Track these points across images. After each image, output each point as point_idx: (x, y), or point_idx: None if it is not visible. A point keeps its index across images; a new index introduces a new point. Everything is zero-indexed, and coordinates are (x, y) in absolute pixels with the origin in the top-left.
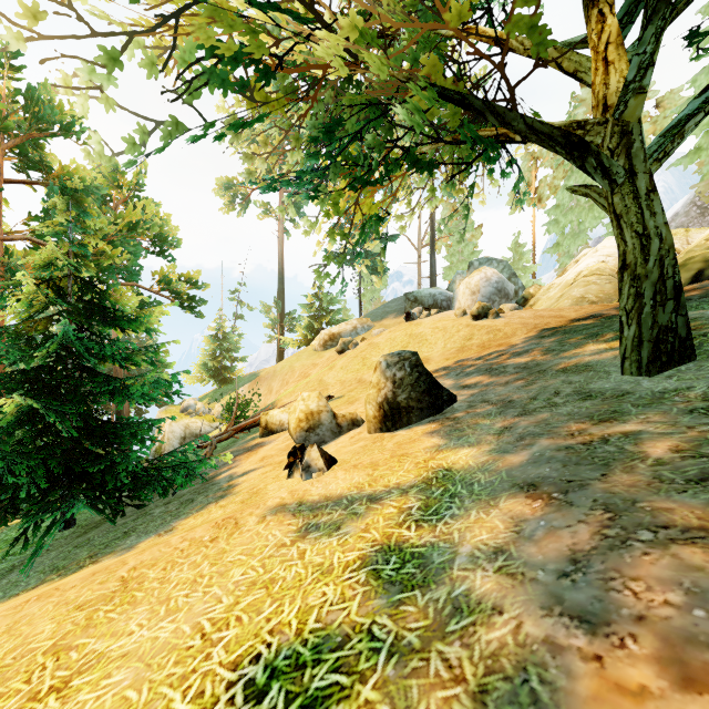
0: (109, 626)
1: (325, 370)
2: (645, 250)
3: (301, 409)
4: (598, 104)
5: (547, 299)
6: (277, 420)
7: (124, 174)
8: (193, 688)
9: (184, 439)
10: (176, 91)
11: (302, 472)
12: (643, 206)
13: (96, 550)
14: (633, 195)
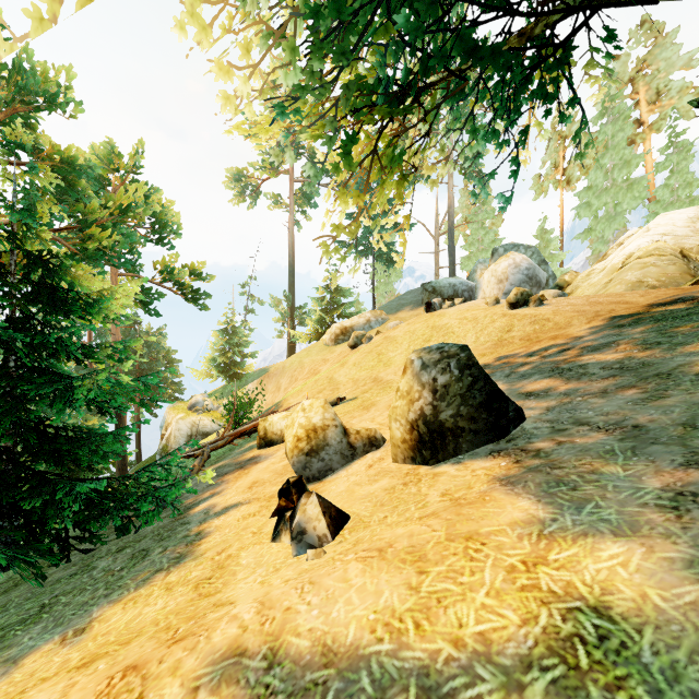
0: None
1: (335, 367)
2: None
3: (301, 423)
4: None
5: (590, 286)
6: (277, 428)
7: (121, 155)
8: None
9: (190, 437)
10: None
11: (292, 542)
12: None
13: None
14: None
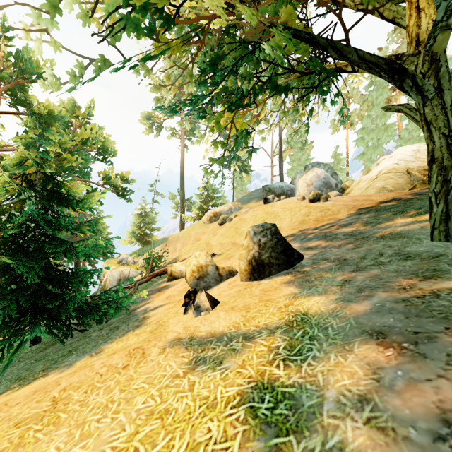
0: (34, 447)
1: (210, 236)
2: (450, 148)
3: (194, 263)
4: (412, 41)
5: (358, 189)
6: (178, 270)
7: (80, 108)
8: None
9: (119, 280)
10: (103, 36)
11: (194, 311)
12: (448, 114)
13: (48, 364)
14: (440, 106)
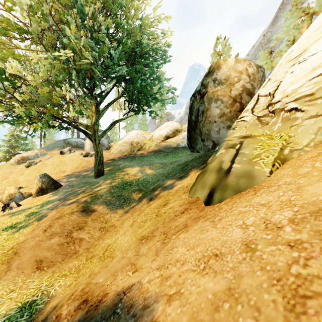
0: None
1: (18, 175)
2: (97, 155)
3: (7, 193)
4: (91, 123)
5: (114, 148)
6: None
7: None
8: None
9: None
10: None
11: (9, 209)
12: (97, 146)
13: None
14: (95, 144)
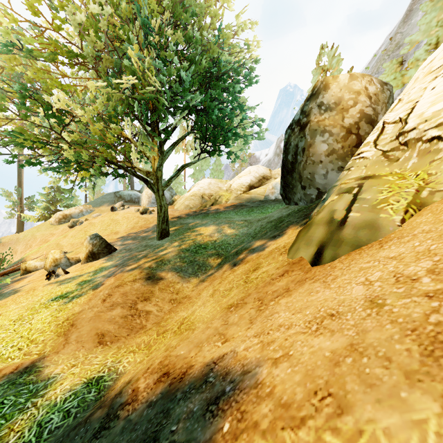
0: (3, 309)
1: (60, 238)
2: (161, 210)
3: (52, 257)
4: (153, 169)
5: (179, 203)
6: (33, 265)
7: None
8: (39, 304)
9: None
10: None
11: (56, 277)
12: (161, 199)
13: None
14: (158, 196)
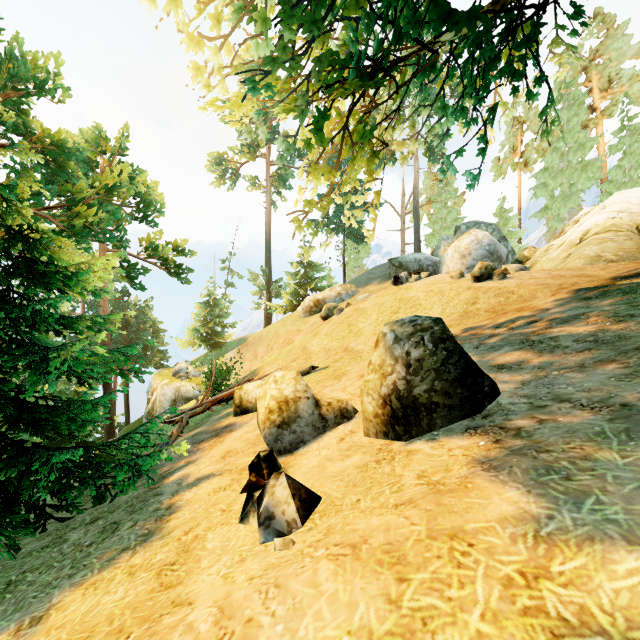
0: None
1: (308, 337)
2: None
3: (273, 394)
4: None
5: (549, 261)
6: (252, 396)
7: (107, 139)
8: None
9: (174, 401)
10: None
11: (259, 528)
12: None
13: None
14: None
